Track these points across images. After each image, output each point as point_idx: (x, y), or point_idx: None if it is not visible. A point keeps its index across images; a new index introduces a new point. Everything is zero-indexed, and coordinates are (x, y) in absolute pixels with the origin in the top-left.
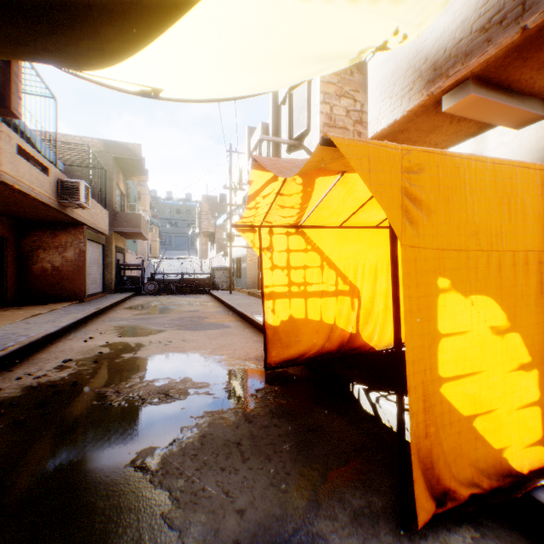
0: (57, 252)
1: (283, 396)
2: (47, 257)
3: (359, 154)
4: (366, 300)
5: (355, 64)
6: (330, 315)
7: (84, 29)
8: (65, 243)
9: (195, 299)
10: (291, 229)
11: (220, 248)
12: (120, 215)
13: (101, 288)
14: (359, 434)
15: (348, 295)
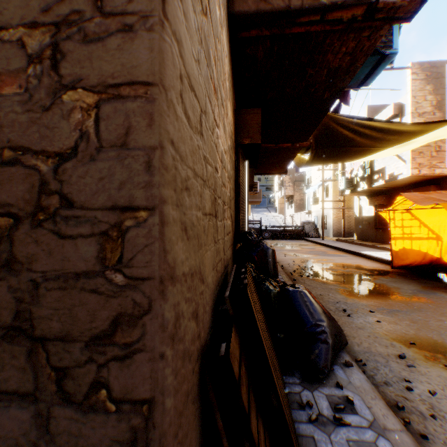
0: None
1: (403, 276)
2: None
3: (445, 206)
4: (445, 242)
5: (435, 107)
6: (423, 248)
7: (341, 161)
8: None
9: (300, 242)
10: (402, 211)
11: (297, 207)
12: None
13: None
14: (443, 284)
15: (434, 239)
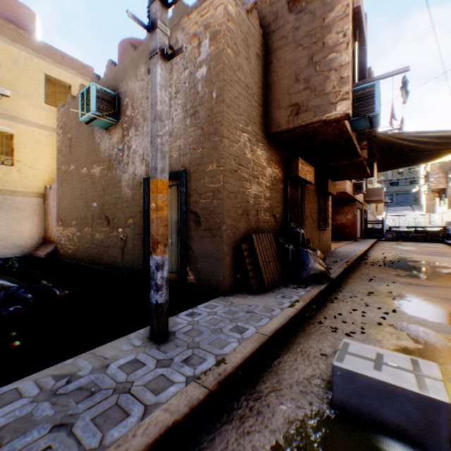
0: (342, 216)
1: None
2: (338, 218)
3: None
4: None
5: None
6: None
7: (415, 163)
8: (346, 211)
9: (430, 245)
10: None
11: None
12: (367, 190)
13: (359, 235)
14: None
15: None
